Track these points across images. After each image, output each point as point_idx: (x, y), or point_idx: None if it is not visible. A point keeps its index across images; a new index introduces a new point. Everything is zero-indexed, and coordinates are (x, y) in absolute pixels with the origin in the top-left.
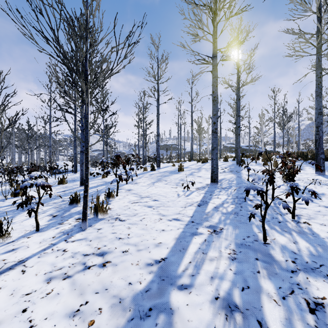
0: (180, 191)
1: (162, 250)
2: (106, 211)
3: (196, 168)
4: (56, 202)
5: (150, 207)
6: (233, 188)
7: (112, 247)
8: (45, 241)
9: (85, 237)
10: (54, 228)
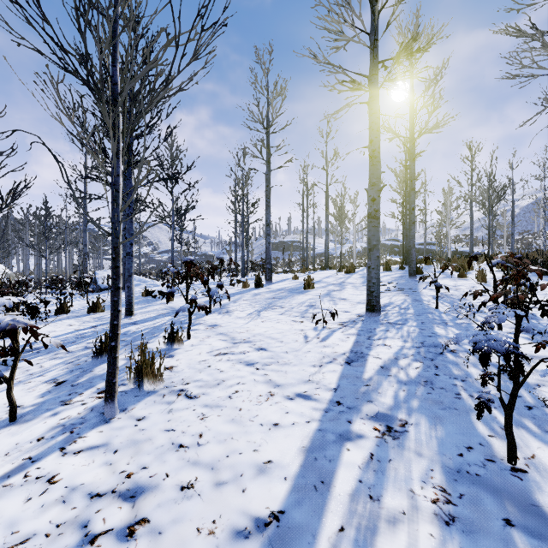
0: (308, 330)
1: (273, 485)
2: (160, 376)
3: (335, 283)
4: (72, 351)
5: (251, 364)
6: (412, 325)
7: (159, 472)
8: (18, 449)
9: (107, 441)
10: (47, 415)
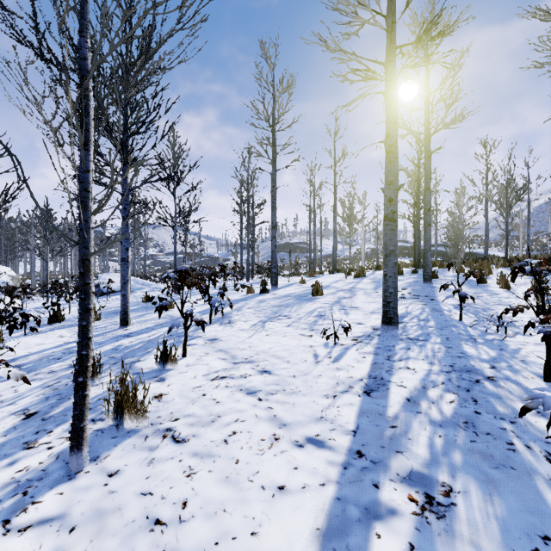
0: (318, 347)
1: None
2: (143, 411)
3: (345, 288)
4: (54, 370)
5: (253, 393)
6: (436, 341)
7: None
8: None
9: (65, 510)
10: (3, 464)
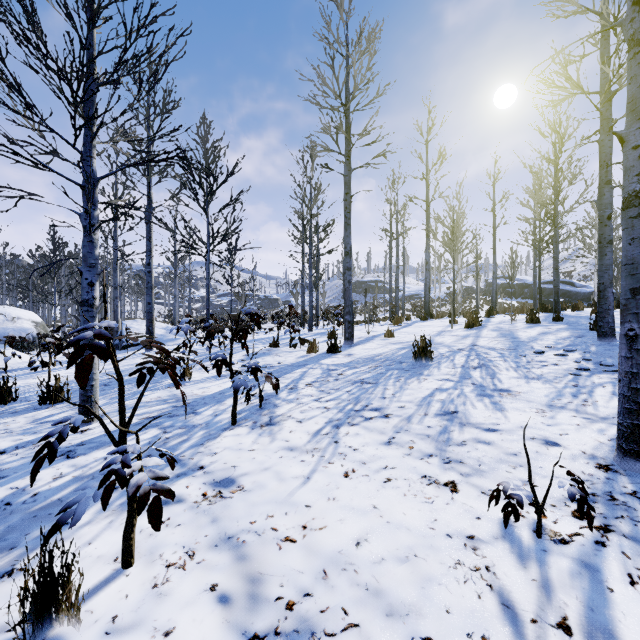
0: (496, 548)
1: None
2: None
3: (462, 347)
4: None
5: None
6: None
7: None
8: None
9: None
10: None
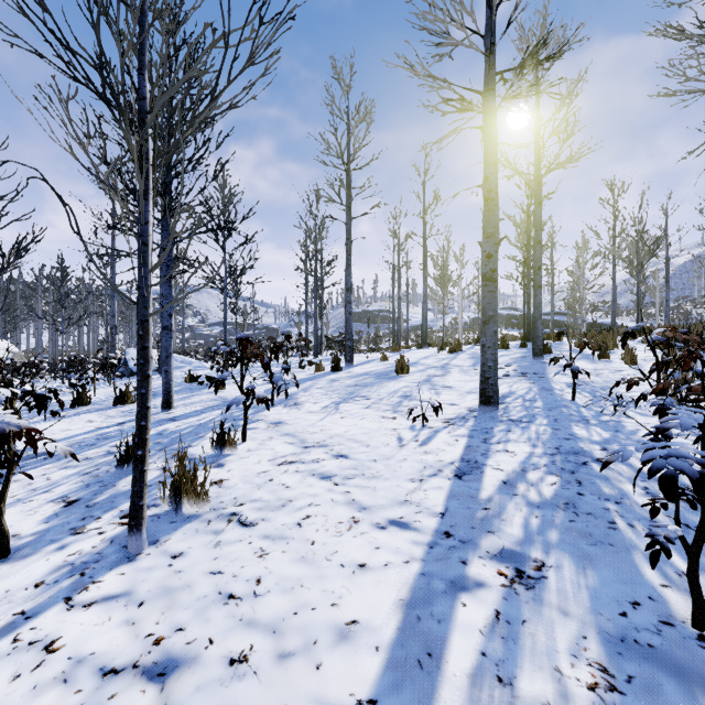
0: (403, 430)
1: (360, 658)
2: (204, 495)
3: (436, 365)
4: (89, 457)
5: (328, 478)
6: (542, 423)
7: (200, 636)
8: (8, 599)
9: (129, 588)
10: (51, 549)
